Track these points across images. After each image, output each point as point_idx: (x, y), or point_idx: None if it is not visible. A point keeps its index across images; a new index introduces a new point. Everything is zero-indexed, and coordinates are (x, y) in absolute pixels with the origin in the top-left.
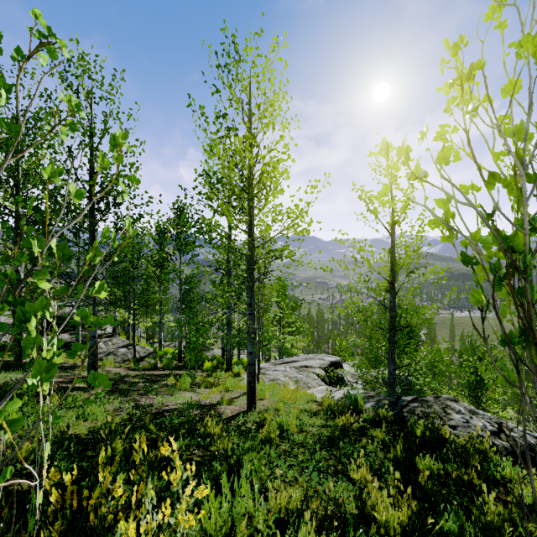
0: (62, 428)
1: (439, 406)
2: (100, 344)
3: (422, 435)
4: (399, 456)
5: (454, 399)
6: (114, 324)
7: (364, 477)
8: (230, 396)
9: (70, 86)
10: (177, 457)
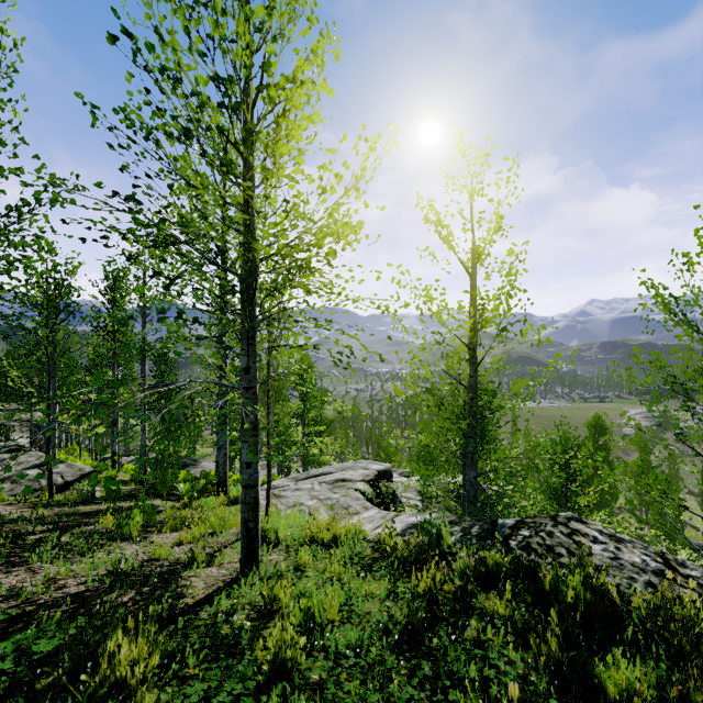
0: None
1: (563, 532)
2: None
3: (577, 601)
4: (555, 659)
5: (580, 519)
6: None
7: None
8: (214, 544)
9: None
10: None
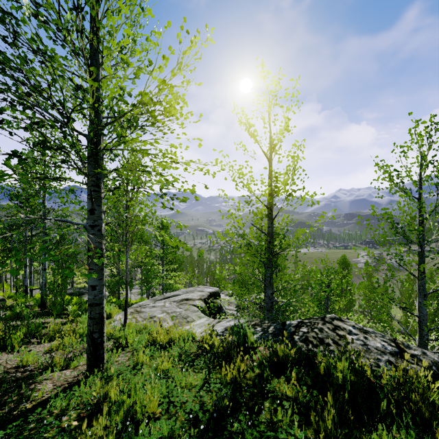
0: None
1: (329, 328)
2: None
3: (344, 382)
4: (331, 434)
5: (340, 318)
6: None
7: None
8: (78, 350)
9: None
10: None
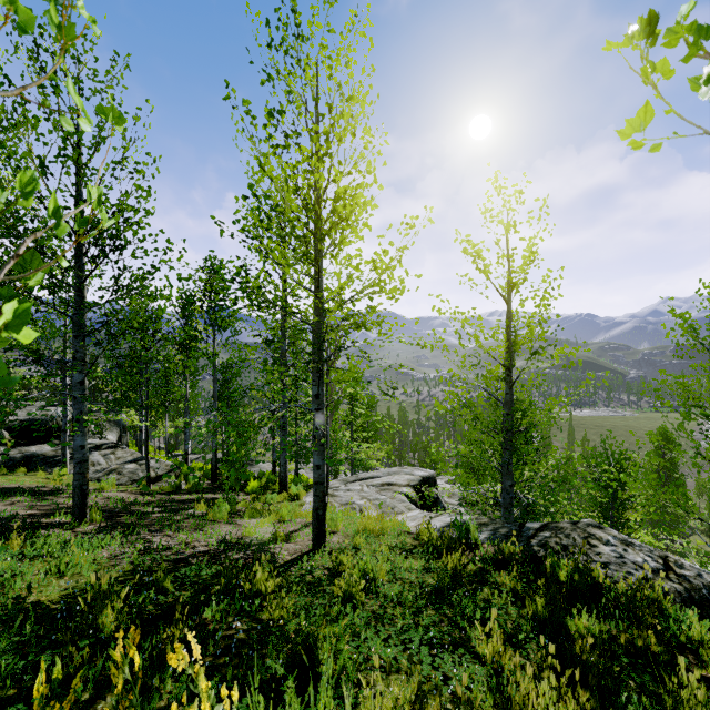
0: (15, 594)
1: (579, 535)
2: (98, 458)
3: (568, 580)
4: (541, 614)
5: (598, 525)
6: (7, 382)
7: (498, 652)
8: (286, 529)
9: (43, 67)
10: (201, 674)
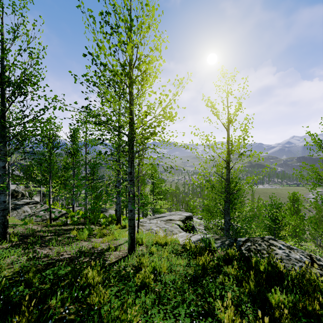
0: None
1: (265, 244)
2: (26, 209)
3: (265, 270)
4: (252, 291)
5: (274, 239)
6: None
7: (231, 319)
8: (116, 243)
9: None
10: None
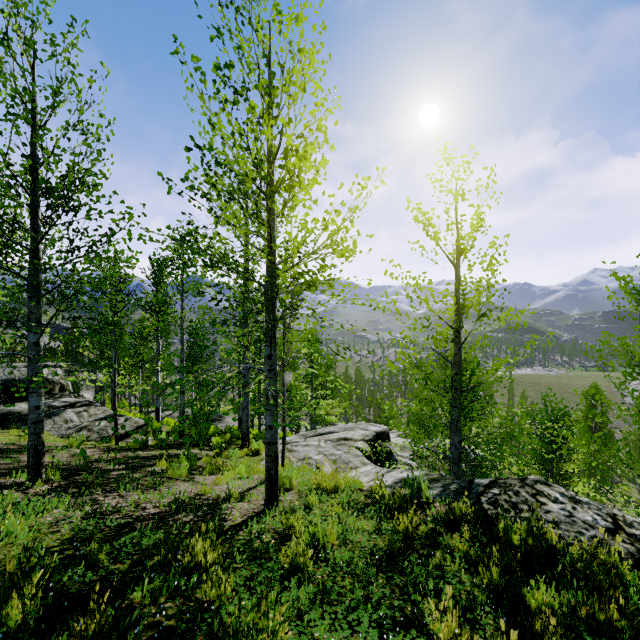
0: None
1: (528, 493)
2: (71, 416)
3: (522, 544)
4: (496, 582)
5: (545, 482)
6: None
7: (453, 633)
8: (243, 486)
9: None
10: None
